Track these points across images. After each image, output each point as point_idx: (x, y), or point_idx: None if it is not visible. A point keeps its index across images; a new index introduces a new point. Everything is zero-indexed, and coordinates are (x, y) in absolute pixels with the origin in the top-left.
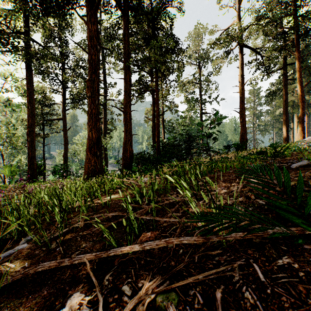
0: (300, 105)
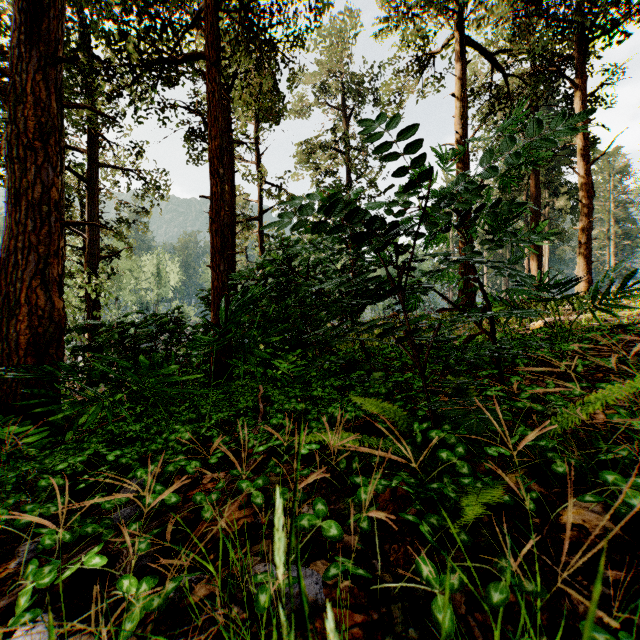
0: (583, 206)
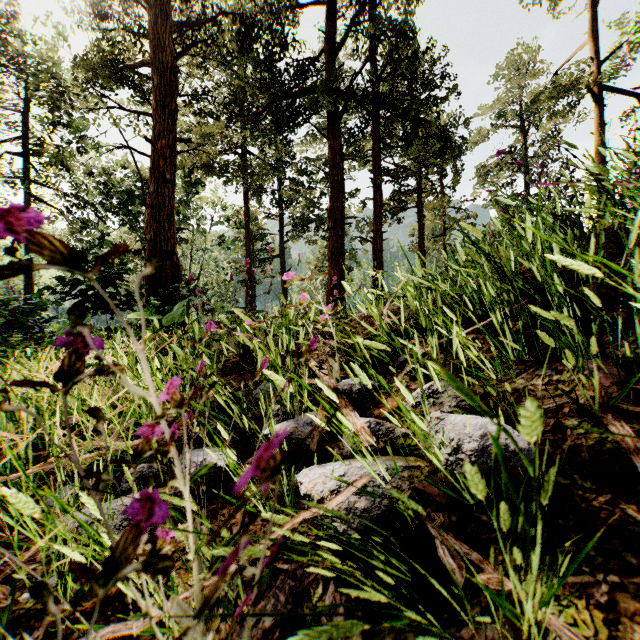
0: None
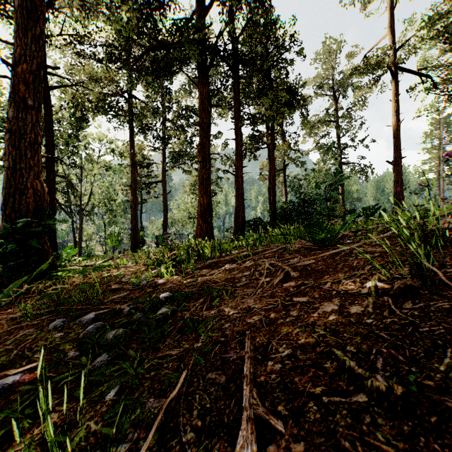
0: None
